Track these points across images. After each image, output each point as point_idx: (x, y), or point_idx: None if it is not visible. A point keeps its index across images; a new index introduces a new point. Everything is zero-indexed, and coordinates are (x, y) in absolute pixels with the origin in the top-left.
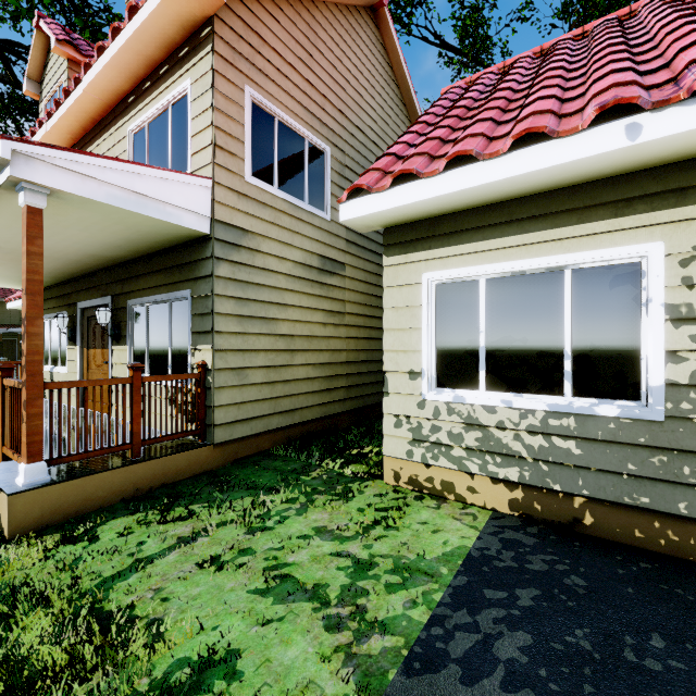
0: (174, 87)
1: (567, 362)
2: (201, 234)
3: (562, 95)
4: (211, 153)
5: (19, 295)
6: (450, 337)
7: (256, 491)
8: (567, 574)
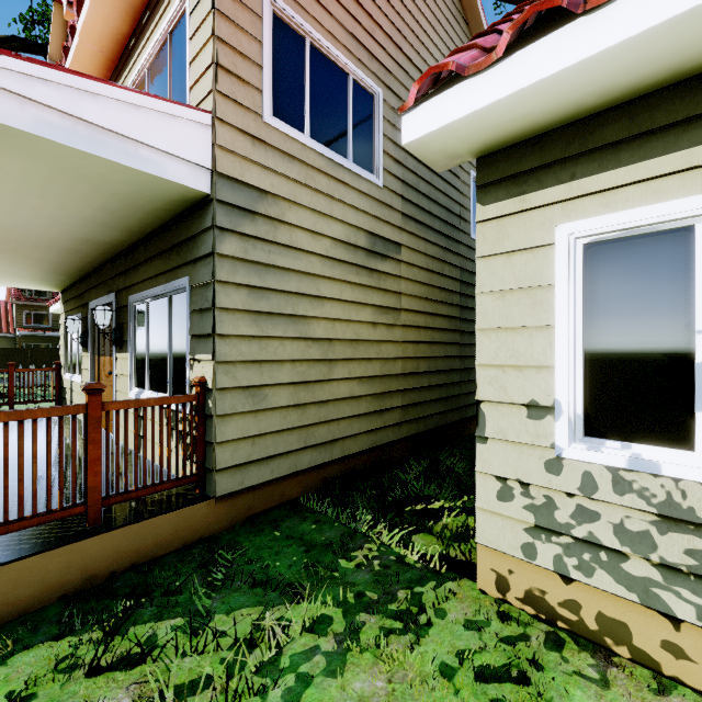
0: (172, 5)
1: None
2: (198, 194)
3: None
4: (211, 77)
5: (55, 298)
6: (618, 343)
7: (265, 591)
8: None
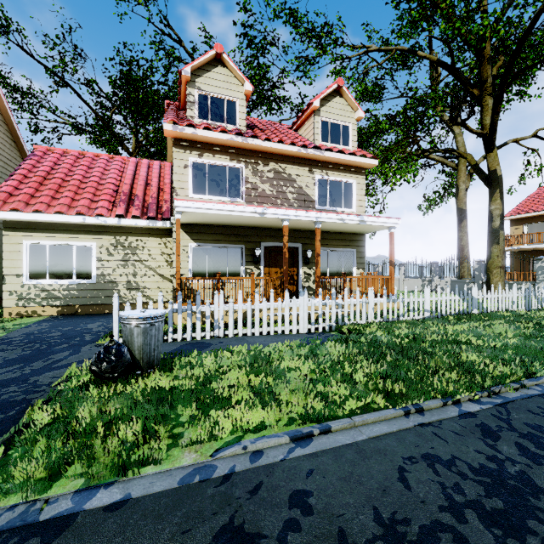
0: None
1: (74, 270)
2: None
3: (75, 197)
4: None
5: None
6: (36, 263)
7: None
8: (68, 318)
